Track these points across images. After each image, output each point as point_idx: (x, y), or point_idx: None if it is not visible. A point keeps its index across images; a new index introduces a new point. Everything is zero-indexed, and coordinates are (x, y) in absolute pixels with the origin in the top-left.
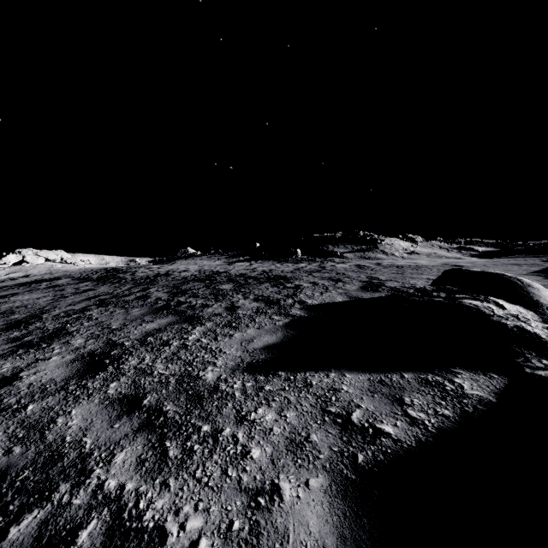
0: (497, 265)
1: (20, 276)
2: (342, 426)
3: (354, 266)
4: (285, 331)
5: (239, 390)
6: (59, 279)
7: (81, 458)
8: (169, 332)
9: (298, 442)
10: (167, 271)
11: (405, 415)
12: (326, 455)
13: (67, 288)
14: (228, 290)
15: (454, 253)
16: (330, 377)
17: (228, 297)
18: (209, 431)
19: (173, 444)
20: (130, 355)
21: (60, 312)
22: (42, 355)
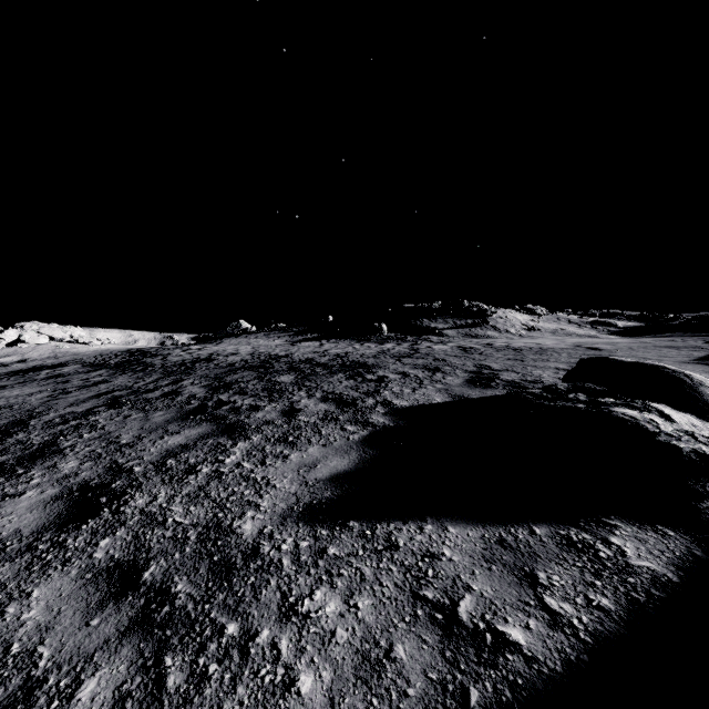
0: (647, 349)
1: (14, 360)
2: (444, 629)
3: (456, 349)
4: (362, 451)
5: (289, 554)
6: (65, 365)
7: (27, 689)
8: (198, 451)
9: (374, 660)
10: (210, 355)
11: (541, 607)
12: (419, 688)
13: (73, 378)
14: (287, 384)
15: (587, 329)
16: (424, 531)
17: (286, 395)
18: (236, 636)
19: (176, 662)
20: (138, 490)
21: (55, 417)
22: (13, 488)
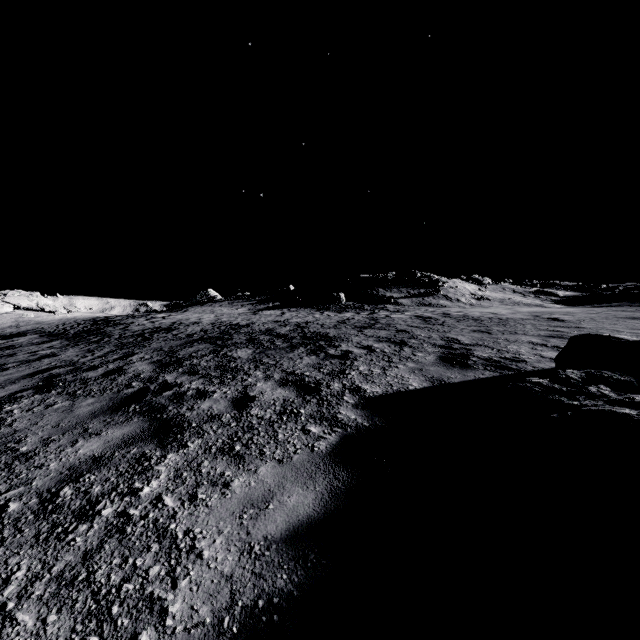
0: (610, 320)
1: None
2: None
3: (416, 318)
4: (332, 474)
5: None
6: (22, 335)
7: None
8: (112, 469)
9: None
10: (171, 324)
11: None
12: None
13: (21, 351)
14: (243, 360)
15: (531, 298)
16: None
17: (240, 375)
18: None
19: None
20: None
21: None
22: None
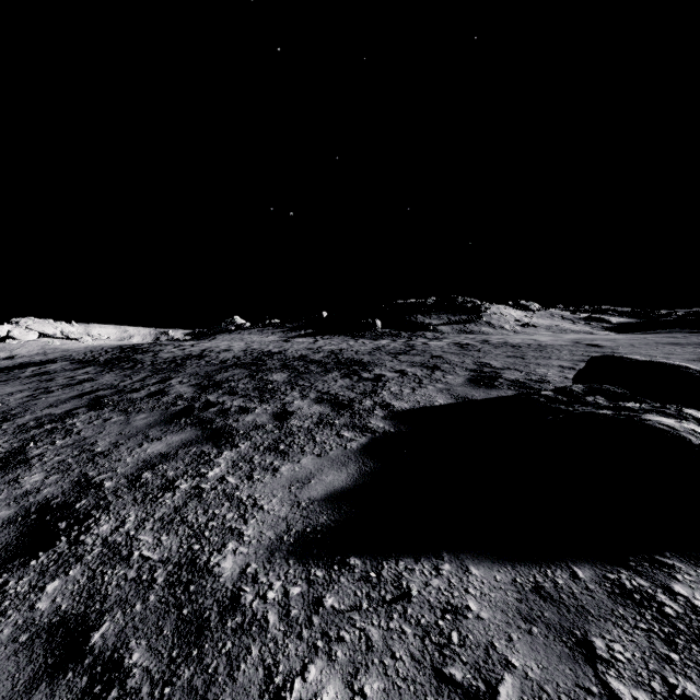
0: (649, 346)
1: (1, 357)
2: None
3: (453, 345)
4: (361, 462)
5: (276, 606)
6: (53, 362)
7: None
8: (179, 461)
9: None
10: (202, 351)
11: (608, 698)
12: None
13: (58, 376)
14: (280, 383)
15: (581, 325)
16: (442, 573)
17: (278, 395)
18: None
19: None
20: (105, 512)
21: (30, 420)
22: None
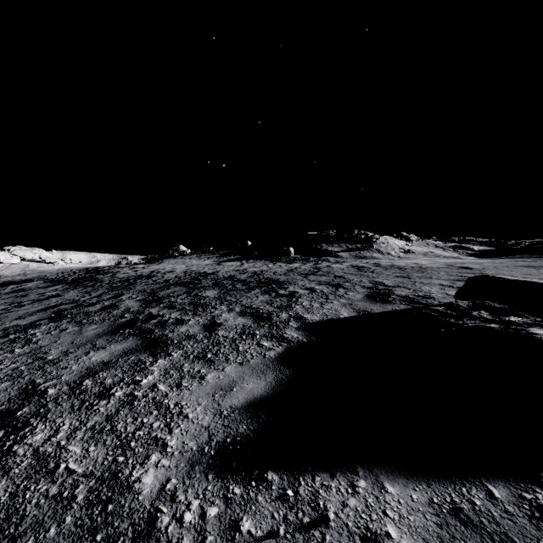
0: (509, 268)
1: None
2: None
3: (351, 267)
4: (278, 371)
5: (192, 531)
6: (30, 281)
7: None
8: (118, 369)
9: None
10: (151, 272)
11: None
12: None
13: (31, 293)
14: (211, 298)
15: (450, 252)
16: (358, 491)
17: (209, 309)
18: None
19: None
20: (42, 420)
21: None
22: None
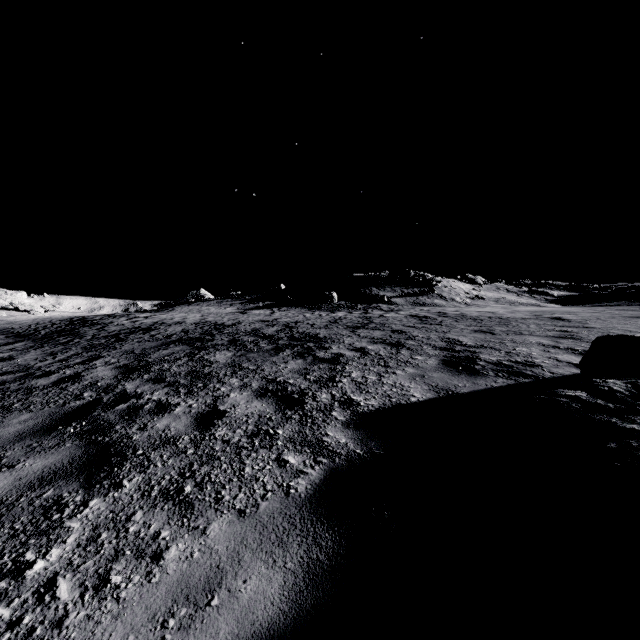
0: (618, 319)
1: None
2: None
3: (411, 318)
4: (311, 536)
5: None
6: None
7: None
8: (4, 526)
9: None
10: (153, 324)
11: None
12: None
13: None
14: (220, 365)
15: (526, 297)
16: None
17: (213, 383)
18: None
19: None
20: None
21: None
22: None
